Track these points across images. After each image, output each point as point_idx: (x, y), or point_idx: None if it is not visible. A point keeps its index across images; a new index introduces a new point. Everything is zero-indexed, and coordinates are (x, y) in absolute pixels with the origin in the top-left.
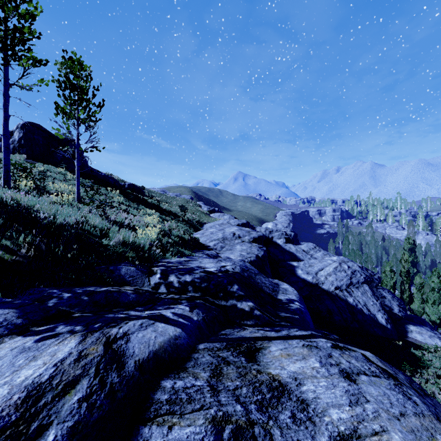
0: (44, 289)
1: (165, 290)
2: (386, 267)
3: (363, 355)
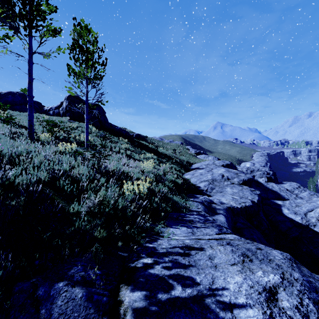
0: None
1: None
2: None
3: None
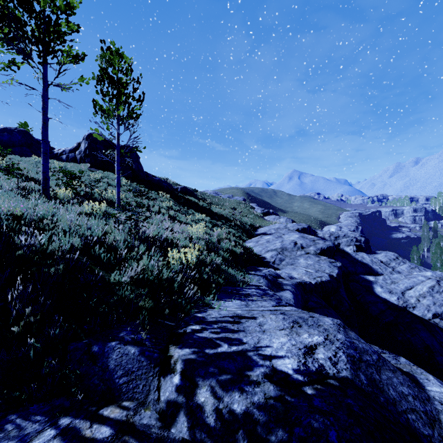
0: None
1: (184, 430)
2: None
3: None
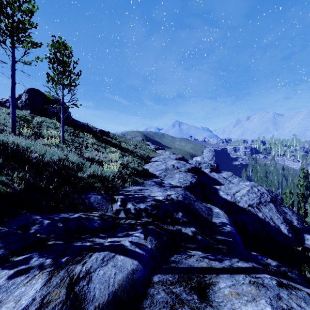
0: (30, 215)
1: (124, 215)
2: (286, 189)
3: (309, 294)
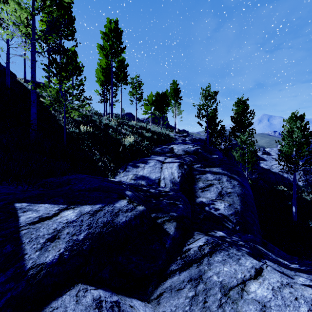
0: None
1: None
2: None
3: None
